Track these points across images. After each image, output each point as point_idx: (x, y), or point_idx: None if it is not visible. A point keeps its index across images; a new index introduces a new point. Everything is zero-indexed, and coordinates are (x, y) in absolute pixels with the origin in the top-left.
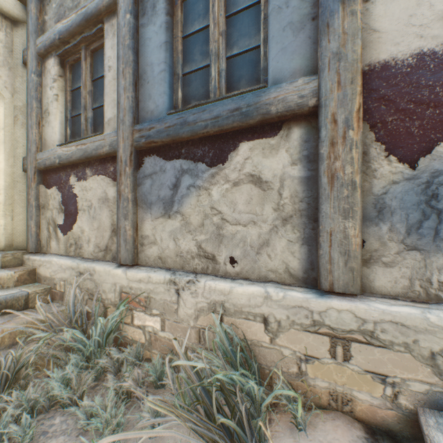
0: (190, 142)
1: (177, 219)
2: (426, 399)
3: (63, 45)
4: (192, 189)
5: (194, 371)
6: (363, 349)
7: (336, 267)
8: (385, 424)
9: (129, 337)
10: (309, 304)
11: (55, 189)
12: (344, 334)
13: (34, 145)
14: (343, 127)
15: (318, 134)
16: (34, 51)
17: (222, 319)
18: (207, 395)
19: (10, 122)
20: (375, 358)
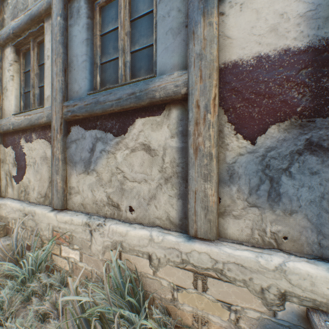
0: (103, 117)
1: (93, 175)
2: (258, 323)
3: (16, 38)
4: (104, 153)
5: (80, 304)
6: (215, 283)
7: (199, 218)
8: None
9: (58, 265)
10: (179, 246)
11: (11, 148)
12: (203, 271)
13: None
14: (204, 111)
15: (188, 115)
16: None
17: (121, 255)
18: (87, 324)
19: None
20: (224, 291)
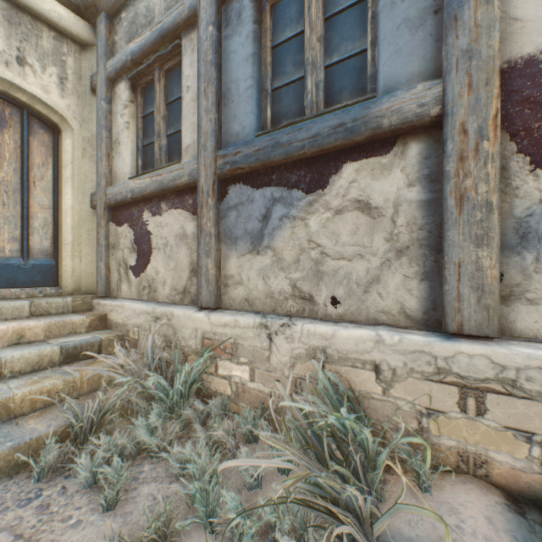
0: (282, 167)
1: (267, 255)
2: None
3: (135, 67)
4: (286, 220)
5: (302, 414)
6: (501, 402)
7: (465, 305)
8: (531, 491)
9: (213, 388)
10: (432, 348)
11: (127, 226)
12: (477, 384)
13: (104, 179)
14: (475, 138)
15: (443, 148)
16: (104, 76)
17: (323, 367)
18: (317, 440)
19: (78, 155)
20: (518, 412)
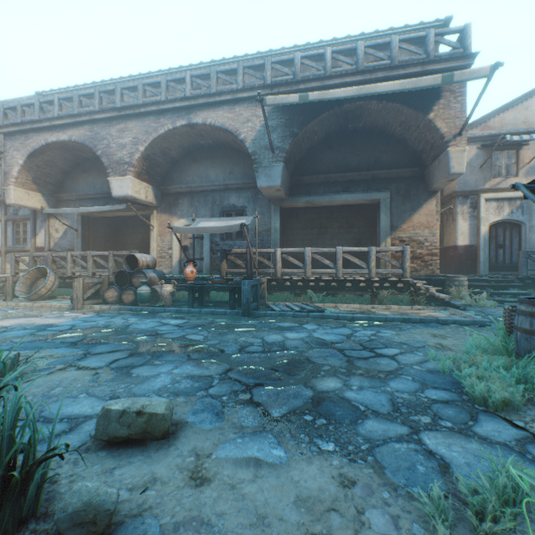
0: (17, 252)
1: None
2: None
3: None
4: None
5: None
6: None
7: None
8: None
9: None
10: None
11: None
12: None
13: None
14: None
15: None
16: None
17: None
18: None
19: None
20: None
